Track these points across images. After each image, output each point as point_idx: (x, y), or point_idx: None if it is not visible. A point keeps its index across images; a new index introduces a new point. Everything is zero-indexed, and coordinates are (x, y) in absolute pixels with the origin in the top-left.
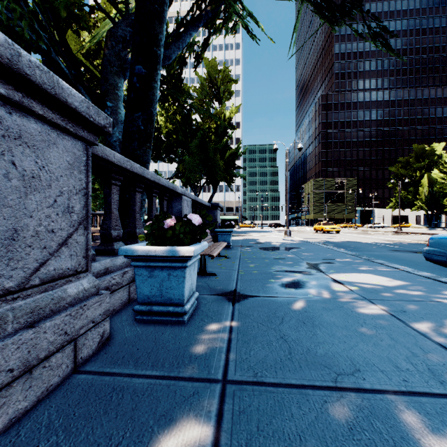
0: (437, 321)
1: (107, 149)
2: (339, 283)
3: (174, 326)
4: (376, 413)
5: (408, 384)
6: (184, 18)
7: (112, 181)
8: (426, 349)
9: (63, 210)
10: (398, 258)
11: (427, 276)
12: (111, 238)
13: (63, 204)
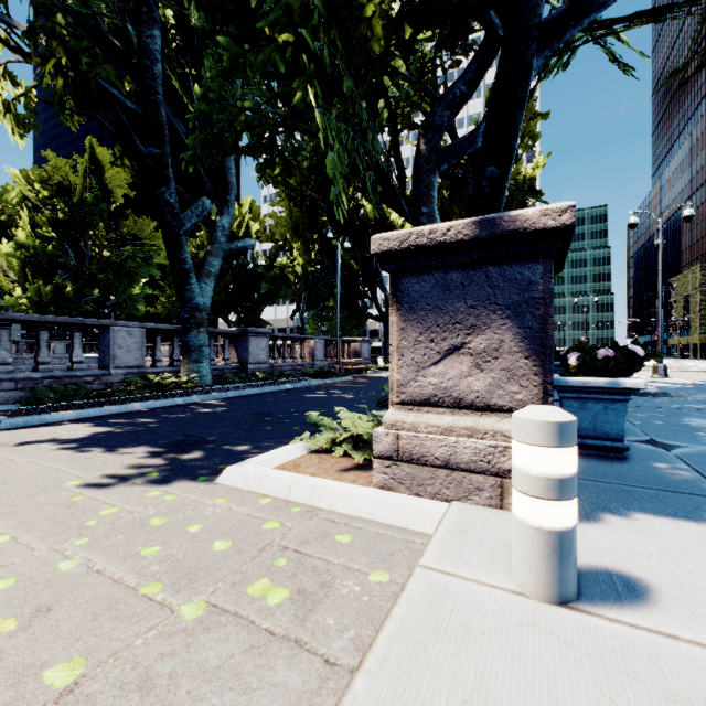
0: None
1: None
2: None
3: (617, 461)
4: None
5: None
6: None
7: None
8: None
9: None
10: None
11: None
12: None
13: None
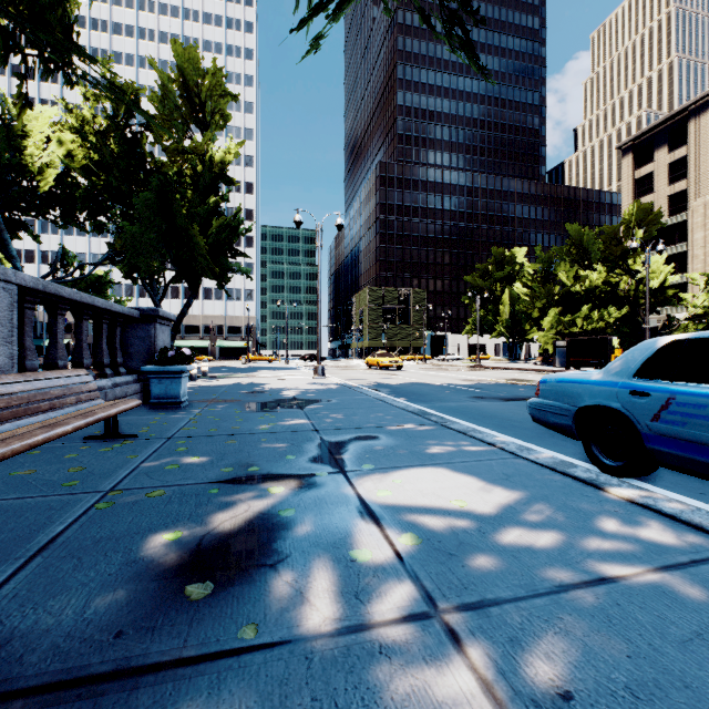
0: None
1: None
2: (371, 518)
3: None
4: None
5: None
6: None
7: None
8: None
9: None
10: (485, 412)
11: (549, 463)
12: None
13: None
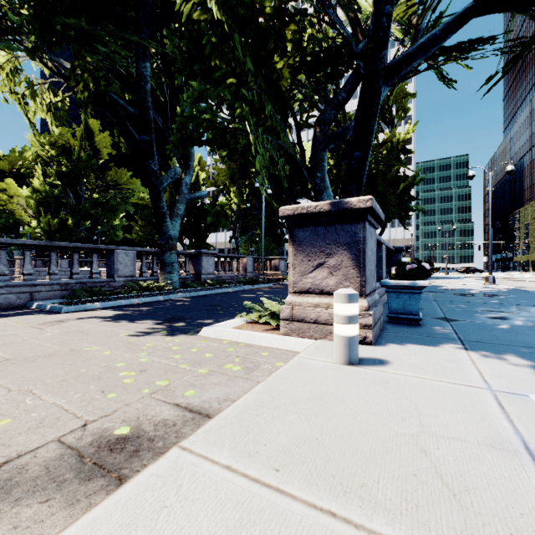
0: None
1: None
2: None
3: (415, 326)
4: None
5: None
6: None
7: None
8: None
9: (373, 262)
10: None
11: None
12: None
13: (373, 259)
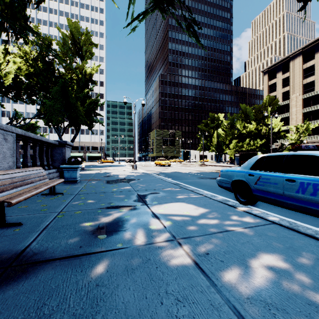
0: (235, 265)
1: None
2: (156, 217)
3: None
4: None
5: None
6: None
7: None
8: None
9: None
10: (202, 183)
11: (220, 200)
12: None
13: None
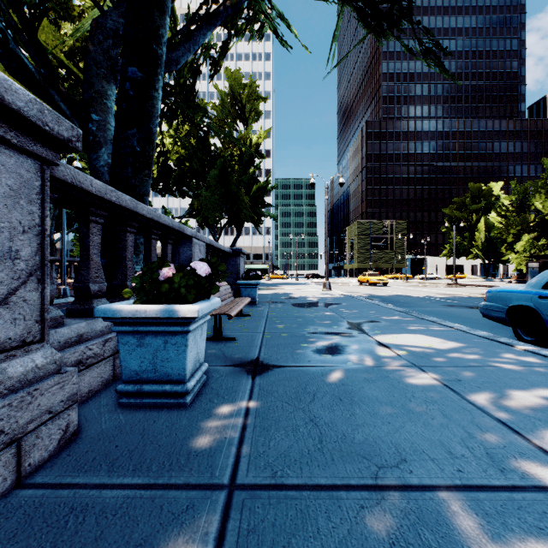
0: (496, 391)
1: (80, 173)
2: (384, 346)
3: (172, 411)
4: (425, 519)
5: (463, 475)
6: (195, 12)
7: (91, 217)
8: (484, 427)
9: (0, 255)
10: (452, 314)
11: (485, 335)
12: (89, 294)
13: (1, 247)
